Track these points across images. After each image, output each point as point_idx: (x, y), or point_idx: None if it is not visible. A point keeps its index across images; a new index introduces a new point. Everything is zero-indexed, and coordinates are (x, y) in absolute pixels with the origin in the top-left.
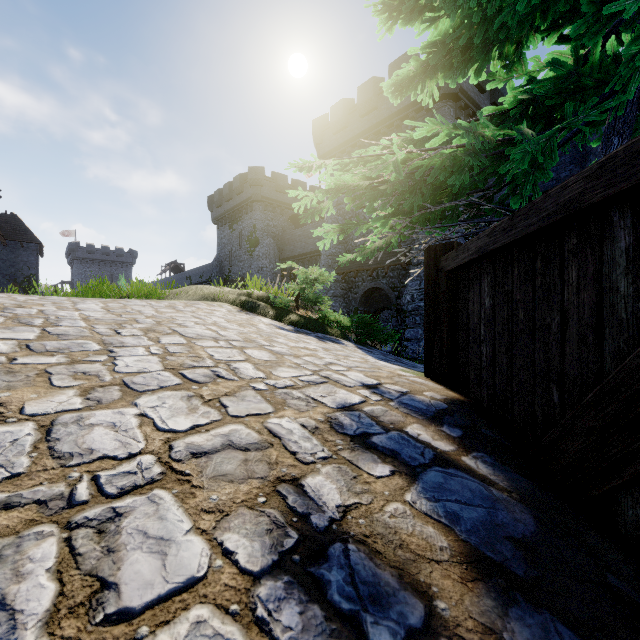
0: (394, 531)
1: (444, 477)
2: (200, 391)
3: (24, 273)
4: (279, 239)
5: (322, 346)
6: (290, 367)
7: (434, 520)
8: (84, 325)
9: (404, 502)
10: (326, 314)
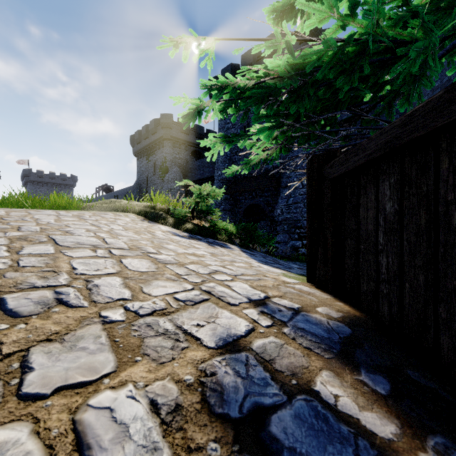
0: None
1: None
2: (5, 335)
3: None
4: (184, 168)
5: (210, 251)
6: (168, 280)
7: None
8: None
9: None
10: (216, 223)
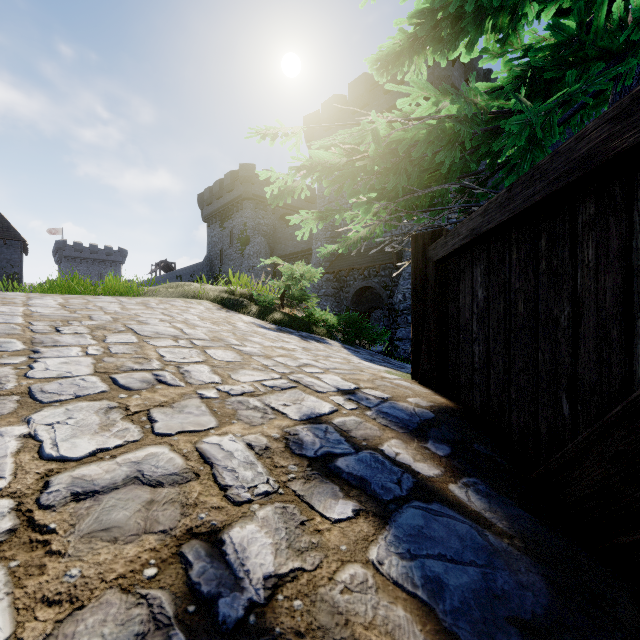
0: (345, 620)
1: (425, 517)
2: (127, 401)
3: (7, 271)
4: (270, 238)
5: (303, 346)
6: (255, 369)
7: (407, 594)
8: (20, 321)
9: (366, 563)
10: (312, 312)
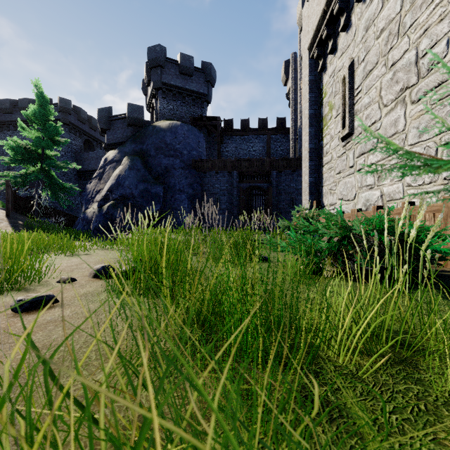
0: None
1: None
2: None
3: None
4: None
5: None
6: None
7: None
8: None
9: None
10: None
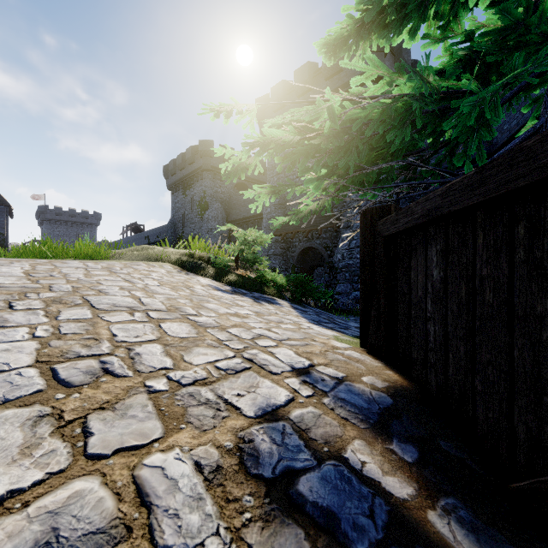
0: None
1: None
2: (63, 404)
3: None
4: (226, 204)
5: (255, 310)
6: (209, 346)
7: None
8: None
9: None
10: (264, 273)
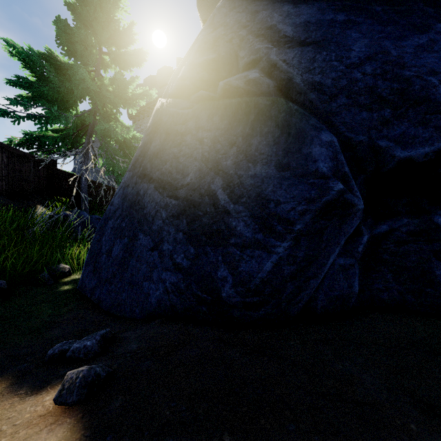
0: None
1: None
2: None
3: None
4: None
5: None
6: None
7: None
8: None
9: None
10: None
